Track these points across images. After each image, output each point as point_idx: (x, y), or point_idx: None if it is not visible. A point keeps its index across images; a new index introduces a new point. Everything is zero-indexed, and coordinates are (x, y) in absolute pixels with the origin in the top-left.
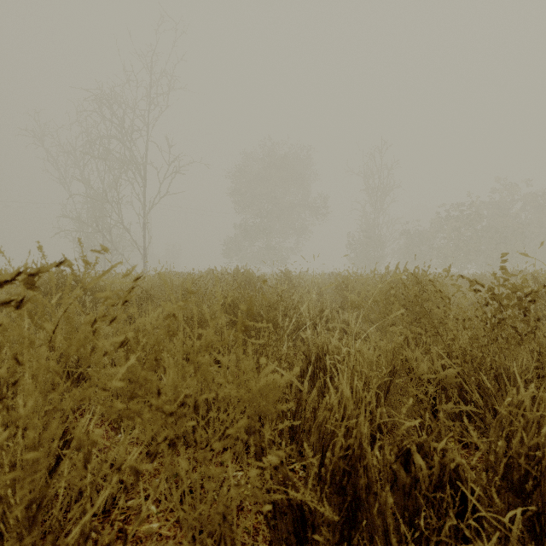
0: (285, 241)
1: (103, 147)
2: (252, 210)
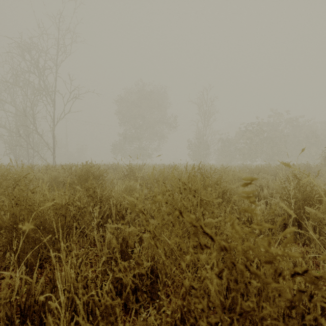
0: (151, 144)
1: (24, 79)
2: (129, 124)
